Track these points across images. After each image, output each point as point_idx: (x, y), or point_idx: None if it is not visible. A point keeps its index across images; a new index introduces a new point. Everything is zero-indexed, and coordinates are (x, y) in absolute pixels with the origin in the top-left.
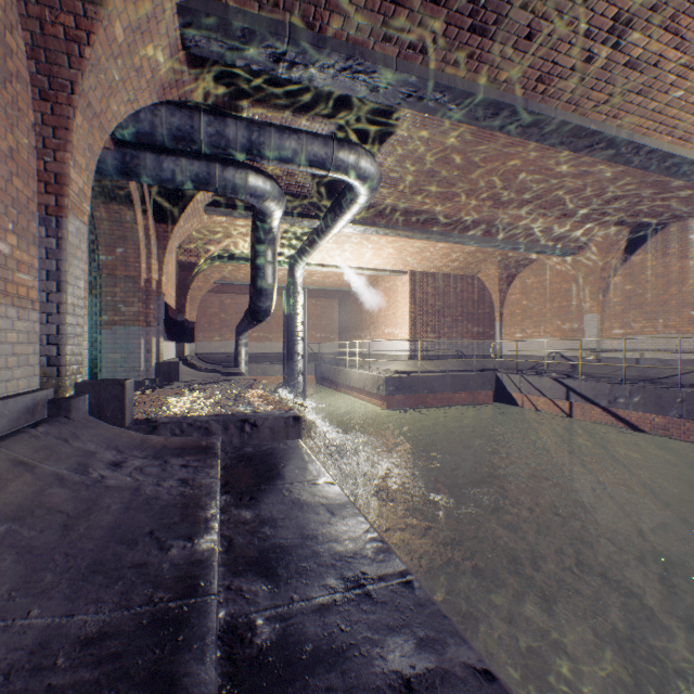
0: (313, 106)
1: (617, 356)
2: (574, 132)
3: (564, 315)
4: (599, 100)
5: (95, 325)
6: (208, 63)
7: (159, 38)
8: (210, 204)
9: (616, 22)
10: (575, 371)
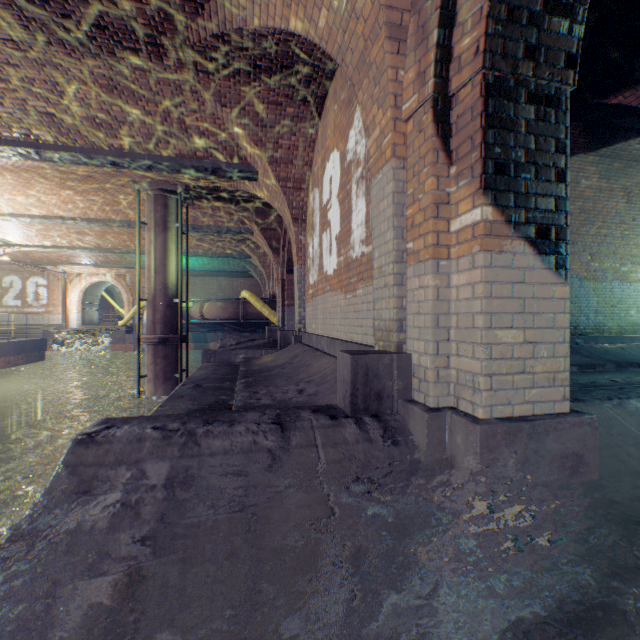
0: None
1: None
2: None
3: None
4: None
5: None
6: None
7: None
8: None
9: None
10: None
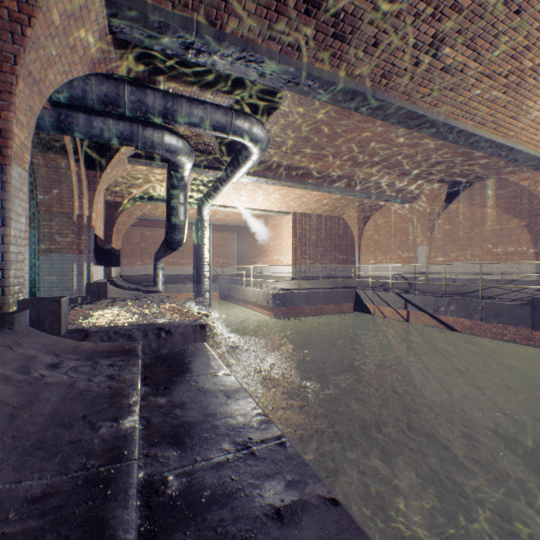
0: (216, 84)
1: (440, 276)
2: (407, 115)
3: (404, 246)
4: (424, 93)
5: (34, 253)
6: (131, 45)
7: (90, 24)
8: (133, 156)
9: (434, 39)
10: (411, 288)
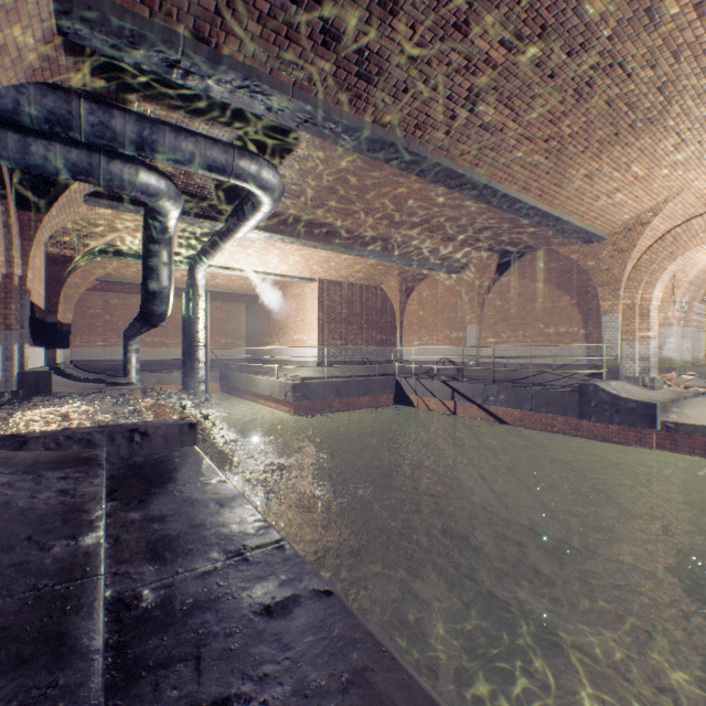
0: (213, 113)
1: (491, 361)
2: (447, 173)
3: (452, 325)
4: (464, 150)
5: None
6: (91, 51)
7: (30, 19)
8: (92, 194)
9: (470, 93)
10: (460, 374)
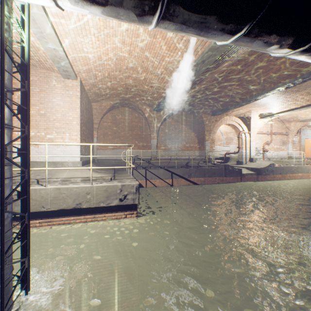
0: None
1: (163, 158)
2: None
3: (140, 138)
4: None
5: None
6: None
7: None
8: None
9: None
10: (155, 165)
